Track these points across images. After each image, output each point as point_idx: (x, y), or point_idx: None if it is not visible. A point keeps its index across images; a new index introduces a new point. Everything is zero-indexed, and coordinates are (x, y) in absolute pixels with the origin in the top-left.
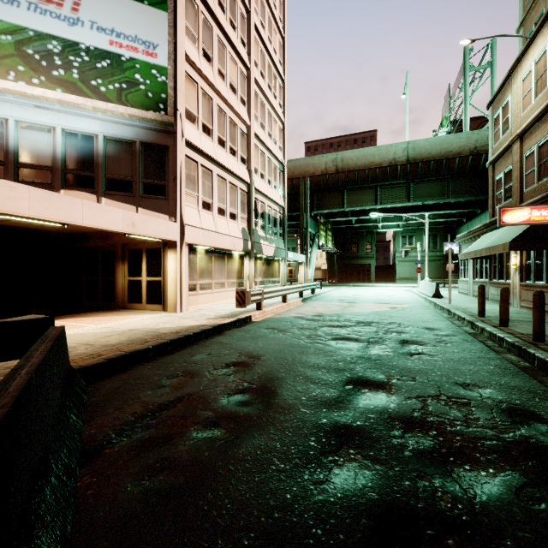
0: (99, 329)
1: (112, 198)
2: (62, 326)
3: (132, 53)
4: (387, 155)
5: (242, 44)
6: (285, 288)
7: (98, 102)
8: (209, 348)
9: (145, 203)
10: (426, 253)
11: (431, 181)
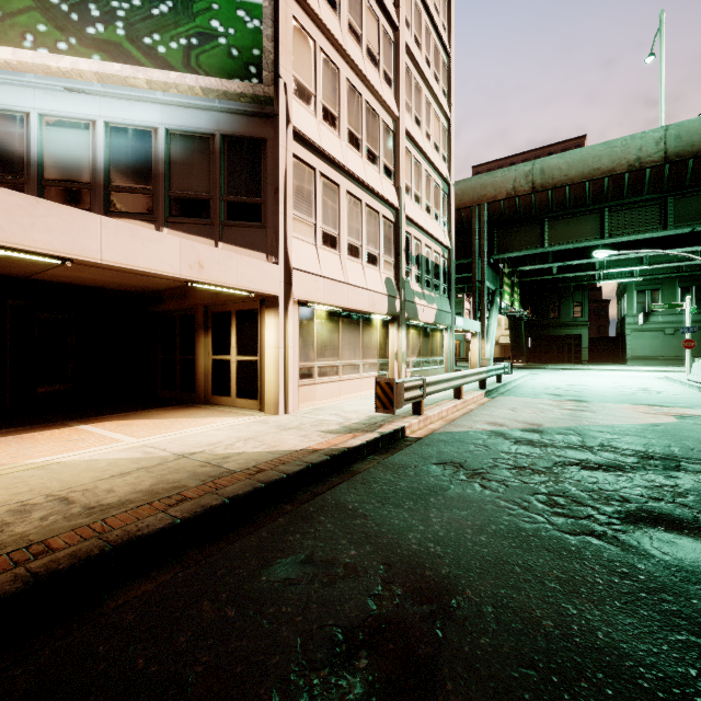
0: (131, 450)
1: (179, 228)
2: None
3: None
4: (625, 154)
5: None
6: (460, 374)
7: (154, 71)
8: (312, 528)
9: (230, 234)
10: None
11: None
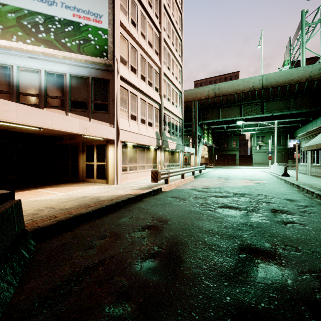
0: (63, 196)
1: (75, 113)
2: (17, 200)
3: (86, 21)
4: (248, 84)
5: (156, 16)
6: (183, 169)
7: (65, 53)
8: (131, 212)
9: (95, 116)
10: (275, 146)
11: (278, 100)
